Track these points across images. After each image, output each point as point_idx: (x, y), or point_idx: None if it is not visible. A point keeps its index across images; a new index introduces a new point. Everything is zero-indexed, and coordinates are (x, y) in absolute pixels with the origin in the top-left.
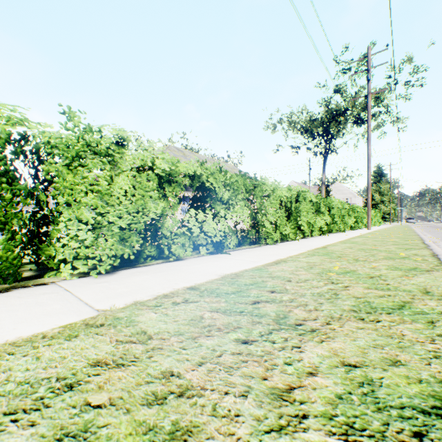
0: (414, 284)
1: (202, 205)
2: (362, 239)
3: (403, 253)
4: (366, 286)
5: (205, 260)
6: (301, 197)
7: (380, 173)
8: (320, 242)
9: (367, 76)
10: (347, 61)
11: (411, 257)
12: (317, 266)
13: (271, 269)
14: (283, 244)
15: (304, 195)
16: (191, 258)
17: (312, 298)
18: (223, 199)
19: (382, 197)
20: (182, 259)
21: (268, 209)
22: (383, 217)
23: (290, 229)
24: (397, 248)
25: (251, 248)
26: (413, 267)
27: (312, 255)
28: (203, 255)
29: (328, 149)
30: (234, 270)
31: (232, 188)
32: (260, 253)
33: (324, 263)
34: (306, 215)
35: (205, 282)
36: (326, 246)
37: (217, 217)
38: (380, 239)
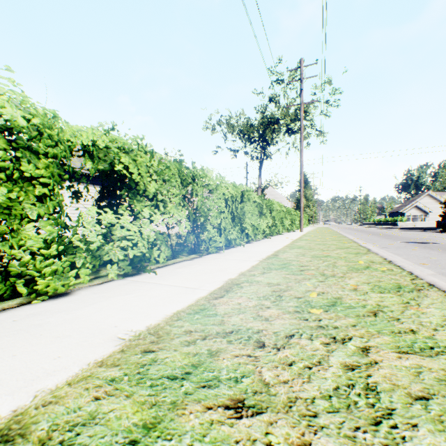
0: (442, 325)
1: (116, 201)
2: (306, 243)
3: (359, 260)
4: (393, 345)
5: (111, 290)
6: (246, 197)
7: (306, 180)
8: (267, 248)
9: (301, 85)
10: (280, 73)
11: (373, 266)
12: (286, 292)
13: (221, 308)
14: (228, 251)
15: (249, 194)
16: (87, 288)
17: (339, 425)
18: (148, 193)
19: (307, 202)
20: (68, 291)
21: (210, 209)
22: (308, 220)
23: (235, 233)
24: (346, 253)
25: (189, 261)
26: (395, 284)
27: (269, 269)
28: (113, 278)
29: (264, 155)
30: (156, 317)
31: (162, 177)
32: (202, 270)
33: (291, 284)
34: (251, 217)
35: (70, 381)
36: (276, 253)
37: (138, 219)
38: (321, 242)
